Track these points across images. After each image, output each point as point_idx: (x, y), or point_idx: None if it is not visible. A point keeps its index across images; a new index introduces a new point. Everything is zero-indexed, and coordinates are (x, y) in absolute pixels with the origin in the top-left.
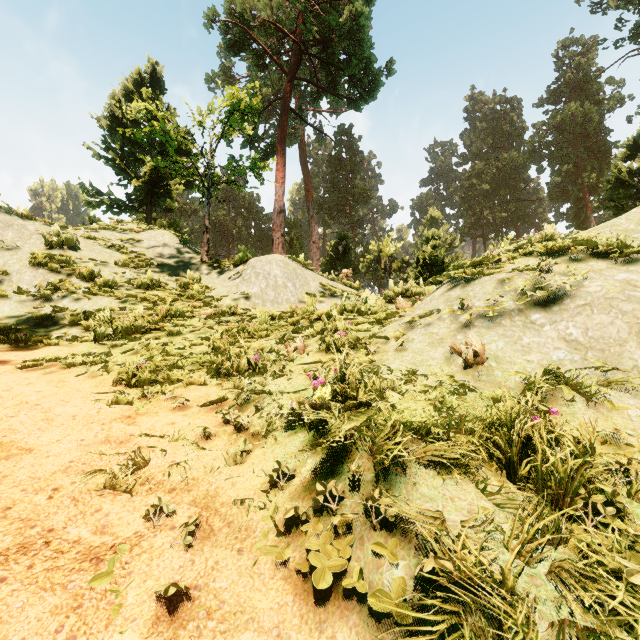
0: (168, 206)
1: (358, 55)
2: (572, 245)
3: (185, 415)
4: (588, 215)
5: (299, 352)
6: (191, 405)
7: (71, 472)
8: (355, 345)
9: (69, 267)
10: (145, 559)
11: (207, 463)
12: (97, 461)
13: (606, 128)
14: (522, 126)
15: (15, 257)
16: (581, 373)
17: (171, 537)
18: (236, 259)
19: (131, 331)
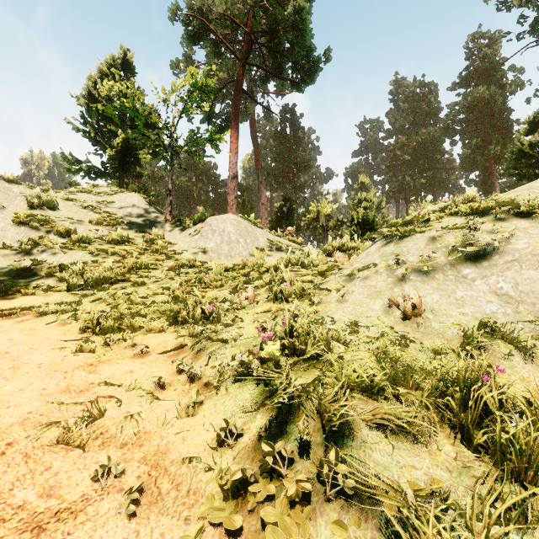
0: (138, 173)
1: (300, 44)
2: (495, 206)
3: (143, 363)
4: (493, 181)
5: (249, 302)
6: (150, 352)
7: (28, 424)
8: (300, 296)
9: (48, 225)
10: (88, 529)
11: (160, 415)
12: (55, 412)
13: (508, 108)
14: (438, 106)
15: (1, 216)
16: (515, 326)
17: (118, 501)
18: (195, 218)
19: (100, 282)
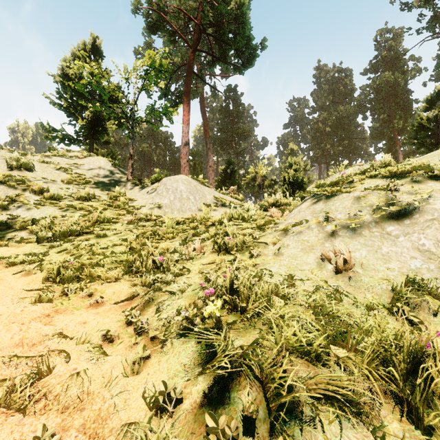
0: (107, 140)
1: (241, 34)
2: (410, 170)
3: (97, 313)
4: (397, 149)
5: (196, 253)
6: (104, 302)
7: None
8: (241, 248)
9: (24, 184)
10: None
11: (106, 372)
12: (3, 369)
13: (409, 90)
14: (352, 88)
15: None
16: None
17: None
18: (152, 178)
19: (67, 234)
